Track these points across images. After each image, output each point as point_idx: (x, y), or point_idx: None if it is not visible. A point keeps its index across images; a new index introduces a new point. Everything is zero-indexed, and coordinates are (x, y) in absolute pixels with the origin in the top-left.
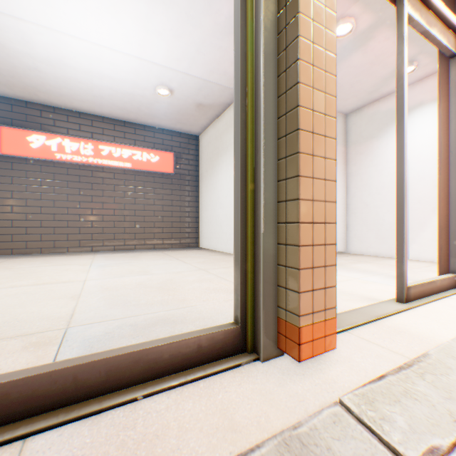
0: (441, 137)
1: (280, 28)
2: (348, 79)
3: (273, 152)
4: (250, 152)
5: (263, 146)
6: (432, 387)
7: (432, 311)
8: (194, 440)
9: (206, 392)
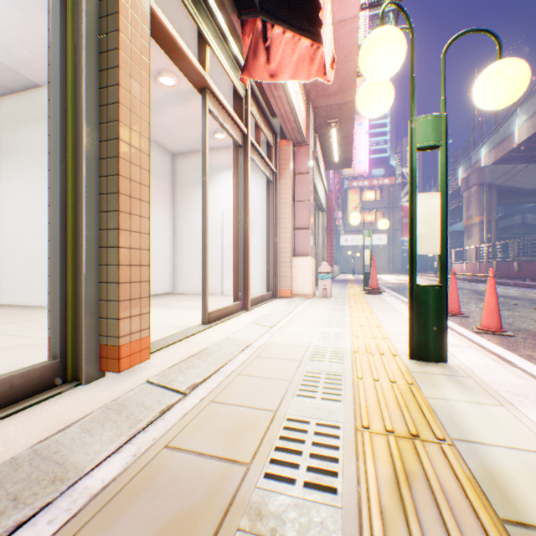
0: (235, 202)
1: (103, 102)
2: (174, 124)
3: (96, 204)
4: (72, 201)
5: (86, 199)
6: (204, 361)
7: (223, 327)
8: (27, 440)
9: (28, 417)
